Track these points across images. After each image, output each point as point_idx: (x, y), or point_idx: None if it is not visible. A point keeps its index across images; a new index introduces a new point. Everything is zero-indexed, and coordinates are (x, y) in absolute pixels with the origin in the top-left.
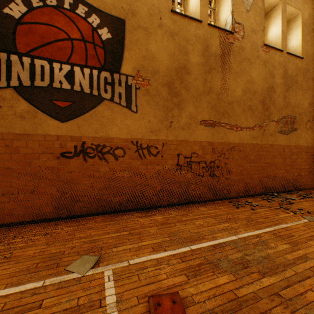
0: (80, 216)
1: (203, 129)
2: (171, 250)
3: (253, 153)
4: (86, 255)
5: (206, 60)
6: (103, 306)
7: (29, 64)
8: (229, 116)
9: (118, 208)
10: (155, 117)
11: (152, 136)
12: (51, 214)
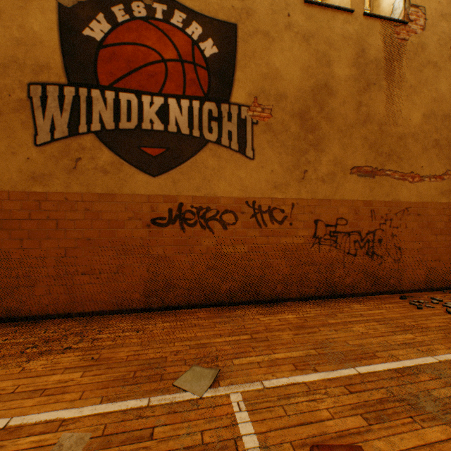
0: (176, 308)
1: (355, 181)
2: (326, 372)
3: (443, 218)
4: (198, 367)
5: (361, 71)
6: (241, 450)
7: (113, 100)
8: (399, 159)
9: (228, 299)
10: (281, 165)
11: (276, 193)
12: (139, 303)
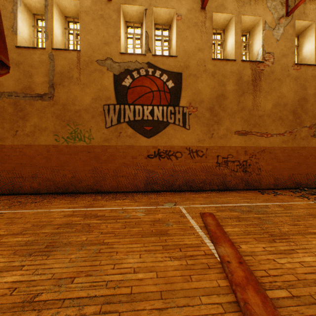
0: (157, 191)
1: (237, 138)
2: (210, 205)
3: (283, 154)
4: (169, 203)
5: (240, 87)
6: (182, 213)
7: (133, 109)
8: (259, 126)
9: (178, 189)
10: (201, 131)
11: (199, 144)
12: (142, 189)
